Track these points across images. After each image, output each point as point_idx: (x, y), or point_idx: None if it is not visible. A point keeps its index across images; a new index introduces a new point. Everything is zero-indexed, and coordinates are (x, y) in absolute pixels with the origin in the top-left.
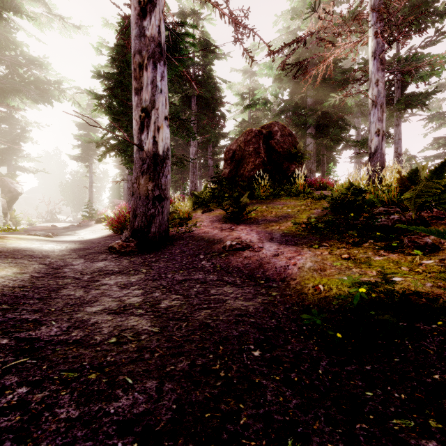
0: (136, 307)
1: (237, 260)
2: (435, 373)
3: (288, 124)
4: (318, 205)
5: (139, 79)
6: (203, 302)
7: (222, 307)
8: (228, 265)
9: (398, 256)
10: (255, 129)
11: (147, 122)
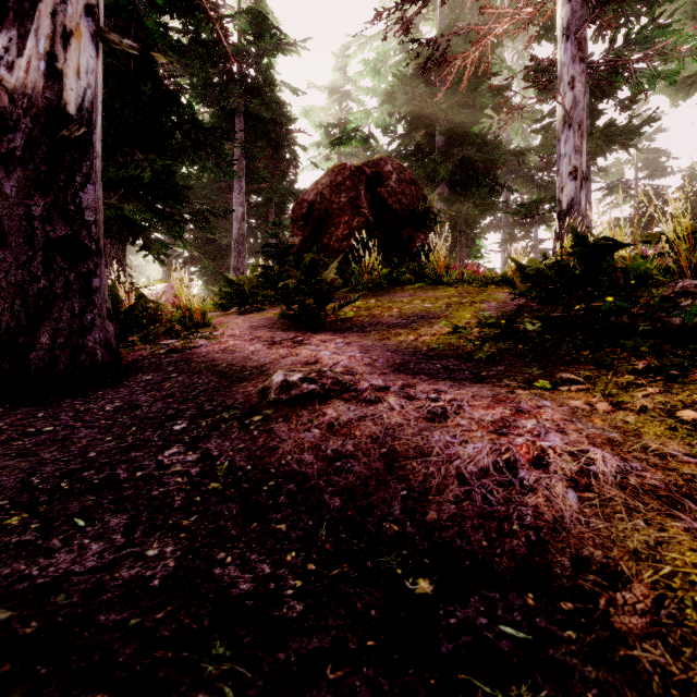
0: None
1: (302, 439)
2: None
3: None
4: (486, 297)
5: None
6: None
7: None
8: (262, 463)
9: None
10: (351, 164)
11: (30, 10)
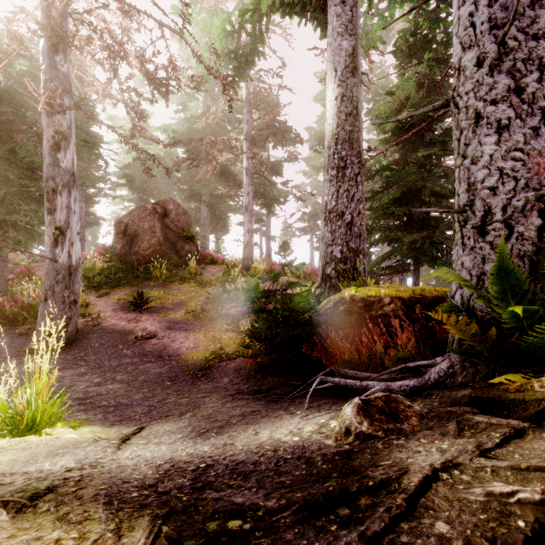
0: (105, 382)
1: (149, 346)
2: (217, 375)
3: (183, 180)
4: (204, 292)
5: (52, 201)
6: (139, 373)
7: (150, 373)
8: (143, 350)
9: (234, 334)
10: (150, 206)
11: (62, 240)
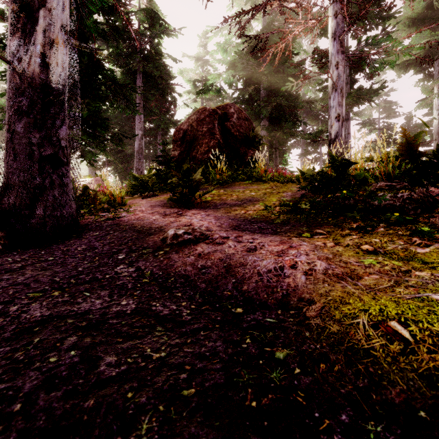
0: None
1: (186, 261)
2: None
3: None
4: (286, 189)
5: None
6: None
7: None
8: (166, 271)
9: None
10: (209, 107)
11: (30, 29)
